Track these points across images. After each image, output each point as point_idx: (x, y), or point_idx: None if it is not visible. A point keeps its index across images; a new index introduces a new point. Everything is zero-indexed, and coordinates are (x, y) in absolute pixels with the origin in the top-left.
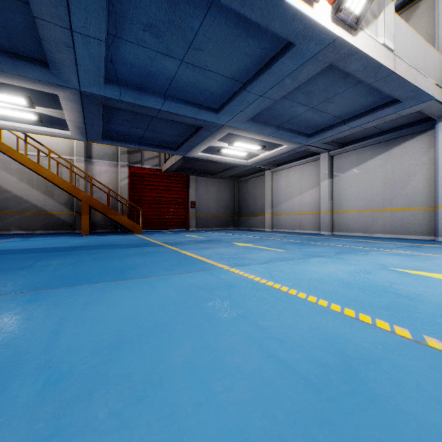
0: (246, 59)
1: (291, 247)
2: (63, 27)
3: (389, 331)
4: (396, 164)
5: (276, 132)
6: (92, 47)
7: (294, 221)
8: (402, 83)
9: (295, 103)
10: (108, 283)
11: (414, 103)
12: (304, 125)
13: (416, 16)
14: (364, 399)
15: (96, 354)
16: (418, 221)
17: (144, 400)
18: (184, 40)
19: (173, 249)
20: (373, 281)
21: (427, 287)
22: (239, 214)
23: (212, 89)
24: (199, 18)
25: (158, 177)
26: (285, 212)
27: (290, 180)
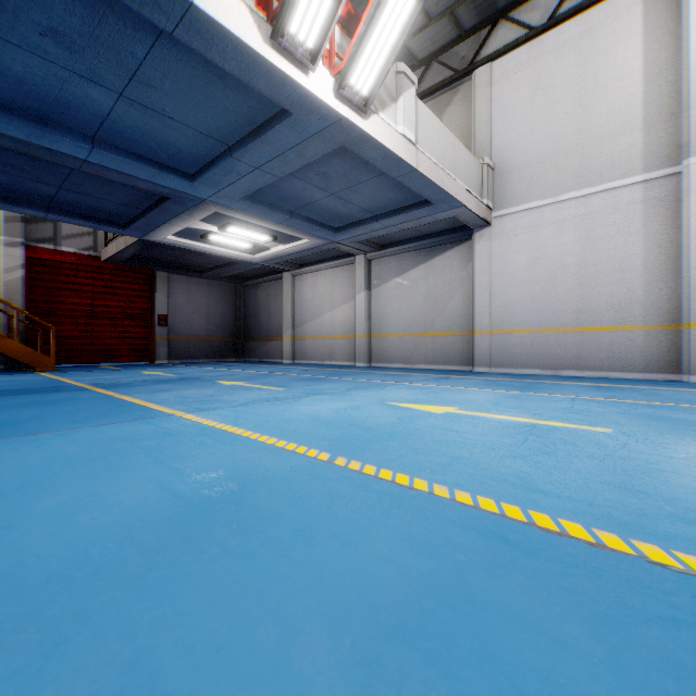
0: (228, 114)
1: (298, 384)
2: None
3: (313, 457)
4: (437, 277)
5: (289, 220)
6: None
7: (323, 348)
8: (428, 184)
9: (310, 185)
10: None
11: (447, 207)
12: (328, 215)
13: (456, 100)
14: (231, 504)
15: None
16: (458, 348)
17: None
18: (120, 66)
19: (106, 394)
20: (352, 416)
21: (398, 418)
22: (245, 337)
23: (179, 145)
24: (143, 44)
25: (92, 271)
26: (311, 335)
27: (318, 289)
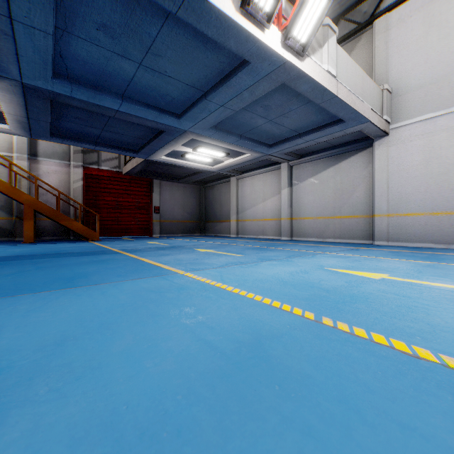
0: (206, 69)
1: (250, 252)
2: (1, 14)
3: (300, 315)
4: (344, 176)
5: (239, 140)
6: (37, 39)
7: (258, 227)
8: (344, 106)
9: (255, 115)
10: (54, 291)
11: (355, 123)
12: (265, 136)
13: (359, 46)
14: (260, 360)
15: (38, 351)
16: (361, 227)
17: (82, 379)
18: (141, 44)
19: (131, 256)
20: (306, 279)
21: (345, 282)
22: (205, 220)
23: (173, 94)
24: (156, 25)
25: (118, 180)
26: (250, 218)
27: (254, 187)
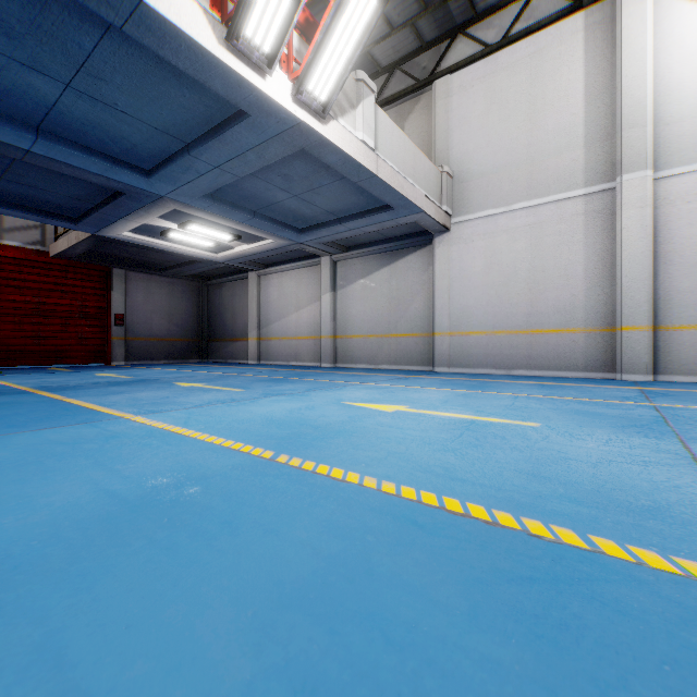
0: (185, 112)
1: (258, 385)
2: None
3: (257, 455)
4: (400, 280)
5: (252, 219)
6: None
7: (289, 349)
8: (388, 189)
9: (272, 185)
10: None
11: (408, 212)
12: (291, 216)
13: (418, 109)
14: (166, 501)
15: None
16: (420, 349)
17: None
18: (66, 57)
19: (51, 397)
20: (304, 416)
21: (349, 417)
22: (208, 338)
23: (133, 139)
24: (91, 35)
25: (40, 266)
26: (277, 336)
27: (284, 290)
